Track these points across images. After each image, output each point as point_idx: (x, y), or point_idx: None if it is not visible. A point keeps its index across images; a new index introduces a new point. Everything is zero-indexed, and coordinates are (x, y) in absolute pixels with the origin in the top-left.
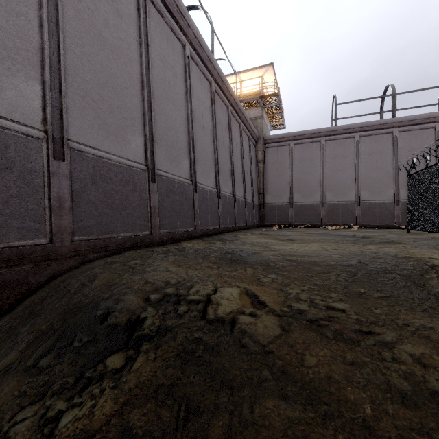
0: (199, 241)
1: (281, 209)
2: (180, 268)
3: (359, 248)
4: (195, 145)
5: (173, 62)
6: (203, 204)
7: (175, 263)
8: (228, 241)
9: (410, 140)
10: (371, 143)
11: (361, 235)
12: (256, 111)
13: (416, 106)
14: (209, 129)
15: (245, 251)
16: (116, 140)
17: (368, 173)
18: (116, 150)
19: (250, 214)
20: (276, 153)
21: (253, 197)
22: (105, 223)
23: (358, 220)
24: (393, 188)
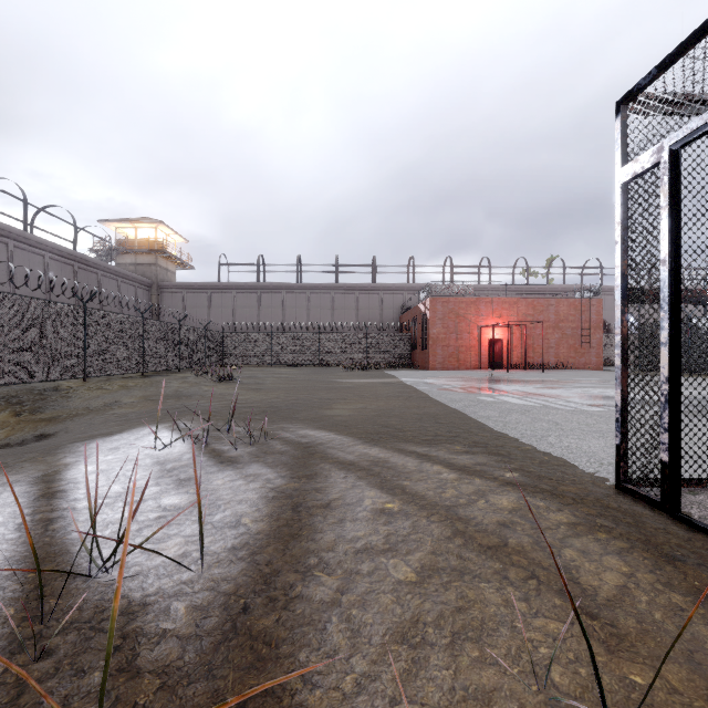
0: None
1: None
2: None
3: None
4: None
5: (34, 271)
6: None
7: None
8: None
9: (268, 300)
10: (244, 299)
11: None
12: (151, 258)
13: (287, 271)
14: (71, 299)
15: None
16: None
17: (241, 322)
18: None
19: None
20: (171, 299)
21: None
22: None
23: None
24: None
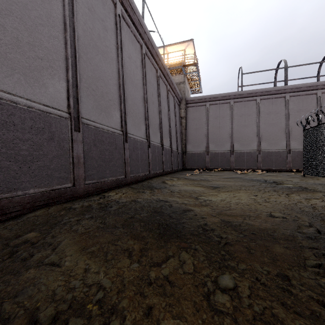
0: (128, 189)
1: (199, 156)
2: (79, 259)
3: (289, 200)
4: (126, 99)
5: (104, 16)
6: (134, 153)
7: (81, 242)
8: (156, 189)
9: (298, 103)
10: (269, 104)
11: (272, 180)
12: (180, 77)
13: (301, 78)
14: (140, 86)
15: (175, 207)
16: (25, 81)
17: (267, 128)
18: (26, 92)
19: (175, 160)
20: (195, 112)
21: (177, 146)
22: (3, 179)
23: (259, 165)
24: (285, 140)
